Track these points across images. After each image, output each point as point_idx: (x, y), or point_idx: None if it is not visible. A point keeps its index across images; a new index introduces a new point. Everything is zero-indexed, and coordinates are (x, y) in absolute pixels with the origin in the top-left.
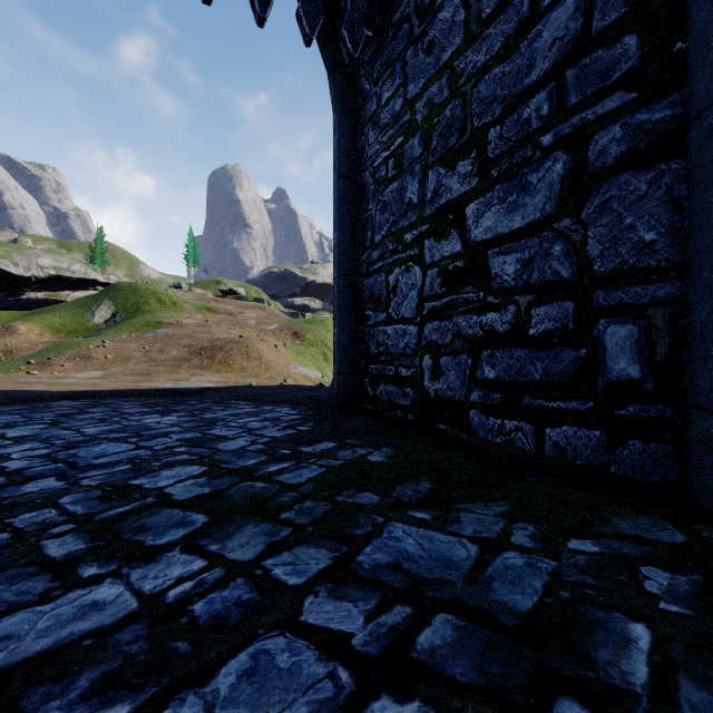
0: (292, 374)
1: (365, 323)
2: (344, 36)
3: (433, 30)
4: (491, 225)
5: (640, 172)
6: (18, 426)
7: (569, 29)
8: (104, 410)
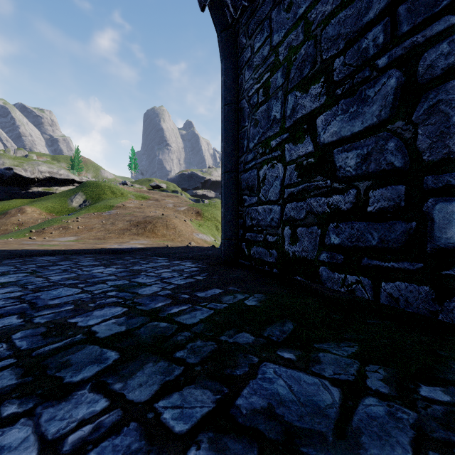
0: (195, 239)
1: (243, 204)
2: (228, 3)
3: None
4: (336, 130)
5: None
6: (9, 274)
7: None
8: (68, 263)
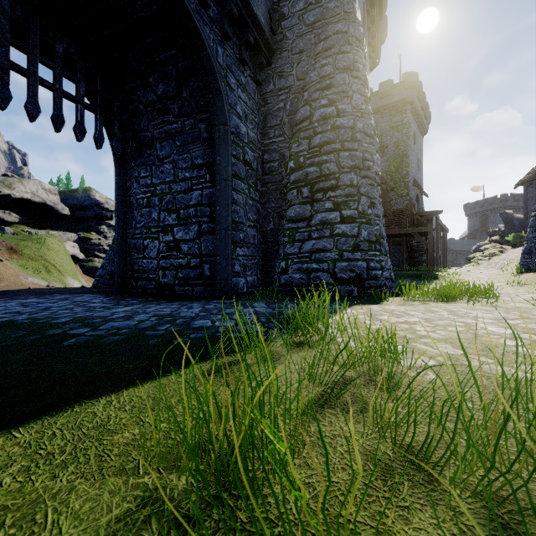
0: (25, 283)
1: (132, 257)
2: (129, 154)
3: (163, 168)
4: (181, 236)
5: (210, 235)
6: None
7: (198, 198)
8: None
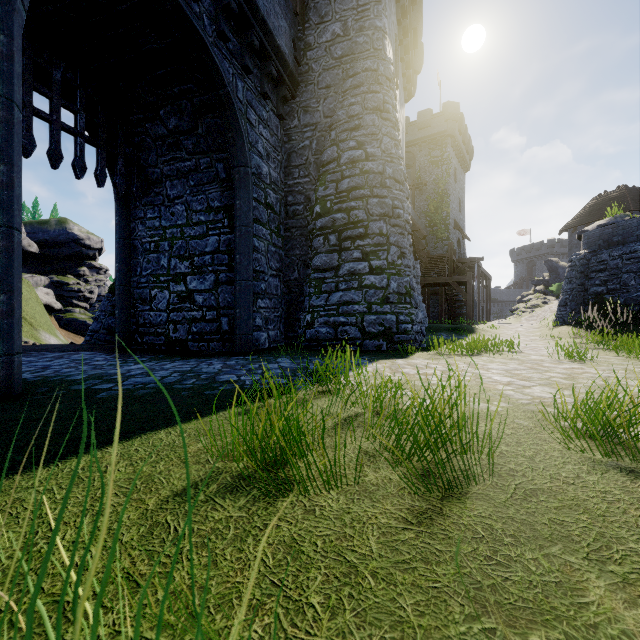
0: None
1: (136, 309)
2: (134, 193)
3: (174, 209)
4: (196, 286)
5: (228, 286)
6: None
7: (215, 244)
8: None
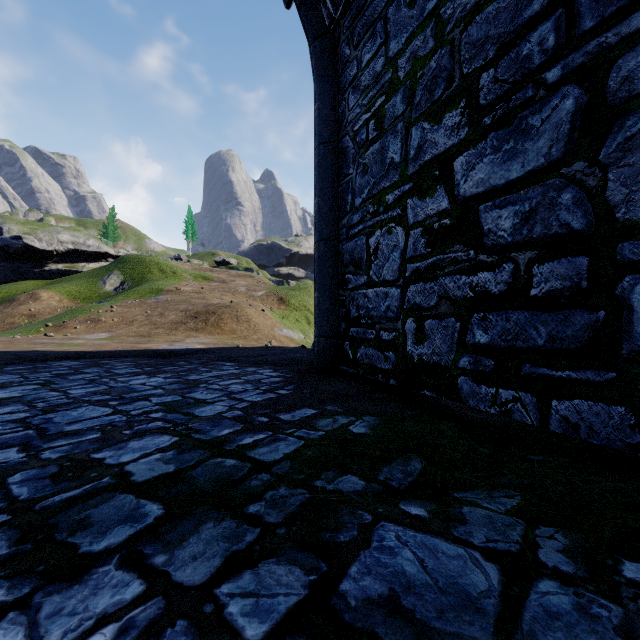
0: (277, 336)
1: (346, 287)
2: None
3: None
4: (484, 177)
5: None
6: (12, 386)
7: None
8: (97, 370)
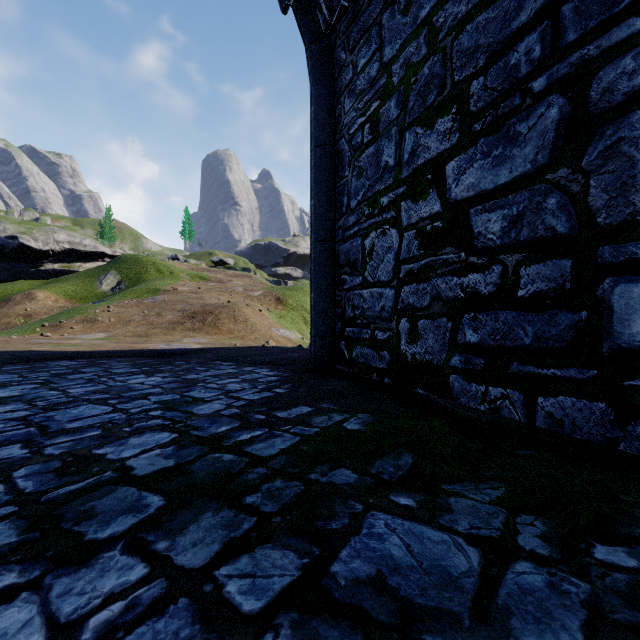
0: (275, 336)
1: (342, 287)
2: (321, 2)
3: None
4: (474, 182)
5: None
6: (11, 385)
7: None
8: (95, 370)
